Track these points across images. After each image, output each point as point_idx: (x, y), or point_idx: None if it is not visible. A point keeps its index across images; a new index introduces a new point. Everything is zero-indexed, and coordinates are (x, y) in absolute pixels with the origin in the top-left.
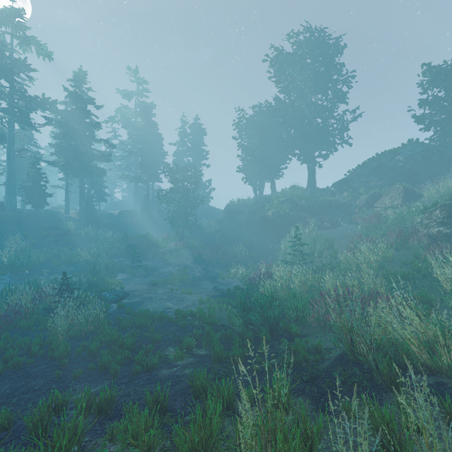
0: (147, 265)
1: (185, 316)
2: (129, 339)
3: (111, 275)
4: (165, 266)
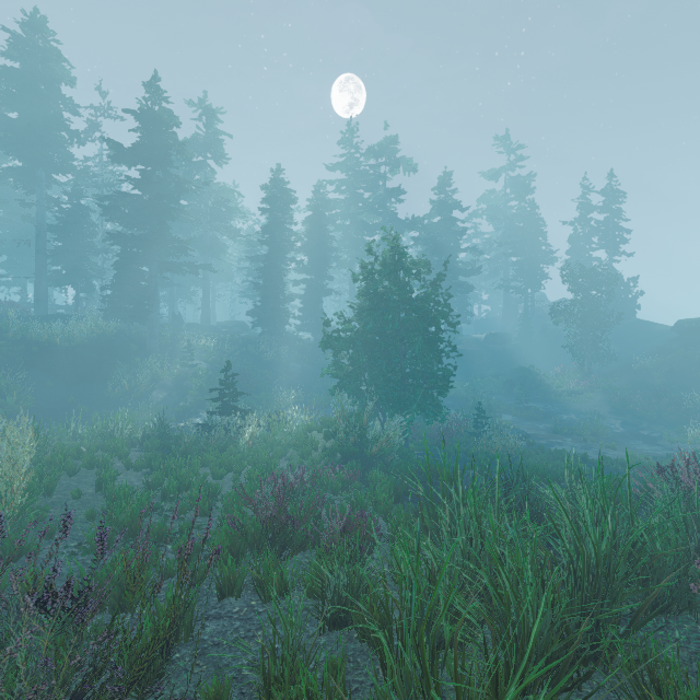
0: (537, 408)
1: (614, 463)
2: (562, 463)
3: (495, 414)
4: (563, 412)
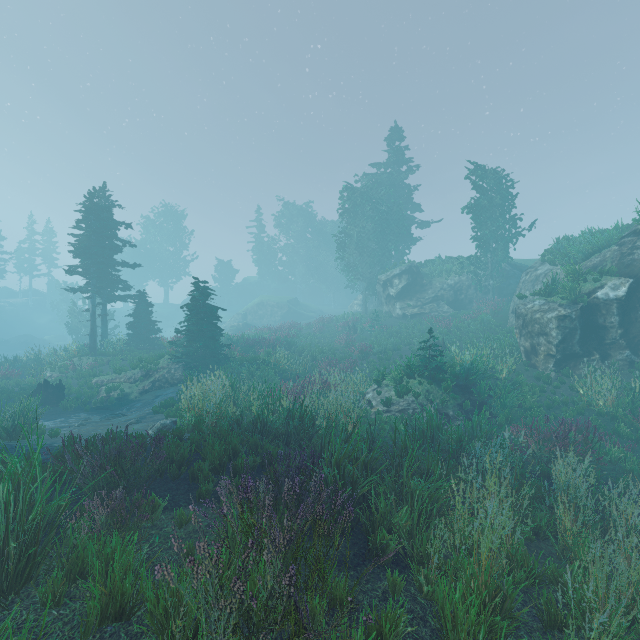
0: None
1: None
2: None
3: None
4: None
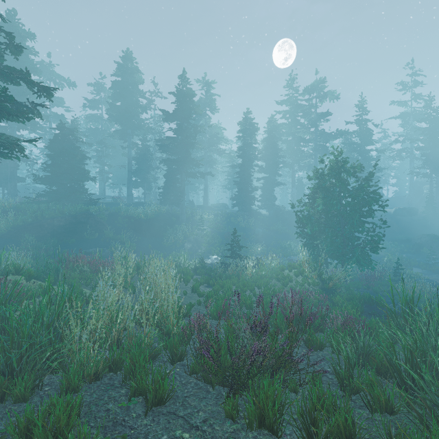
0: None
1: None
2: None
3: (406, 267)
4: None
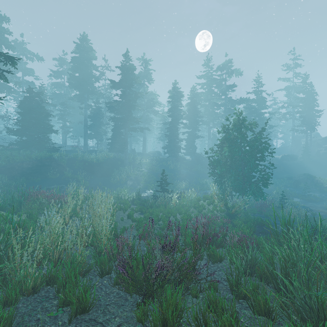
0: (315, 195)
1: None
2: None
3: (289, 197)
4: None
